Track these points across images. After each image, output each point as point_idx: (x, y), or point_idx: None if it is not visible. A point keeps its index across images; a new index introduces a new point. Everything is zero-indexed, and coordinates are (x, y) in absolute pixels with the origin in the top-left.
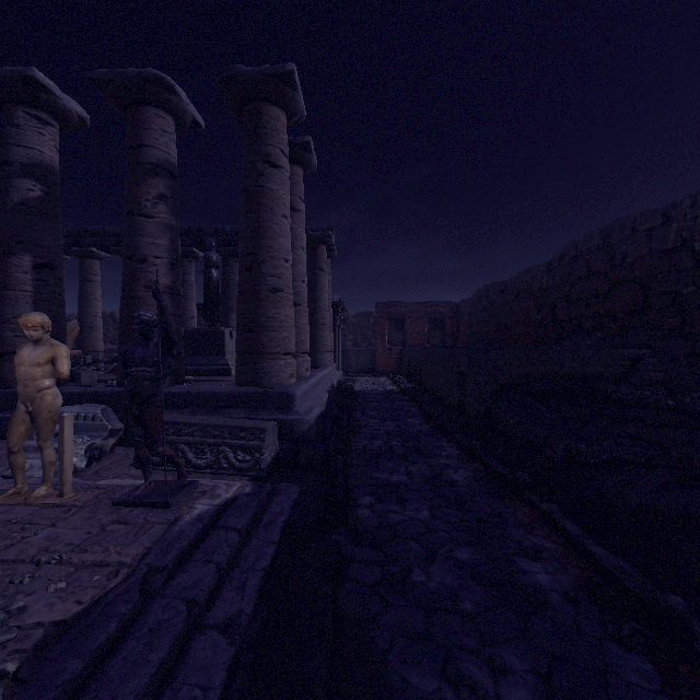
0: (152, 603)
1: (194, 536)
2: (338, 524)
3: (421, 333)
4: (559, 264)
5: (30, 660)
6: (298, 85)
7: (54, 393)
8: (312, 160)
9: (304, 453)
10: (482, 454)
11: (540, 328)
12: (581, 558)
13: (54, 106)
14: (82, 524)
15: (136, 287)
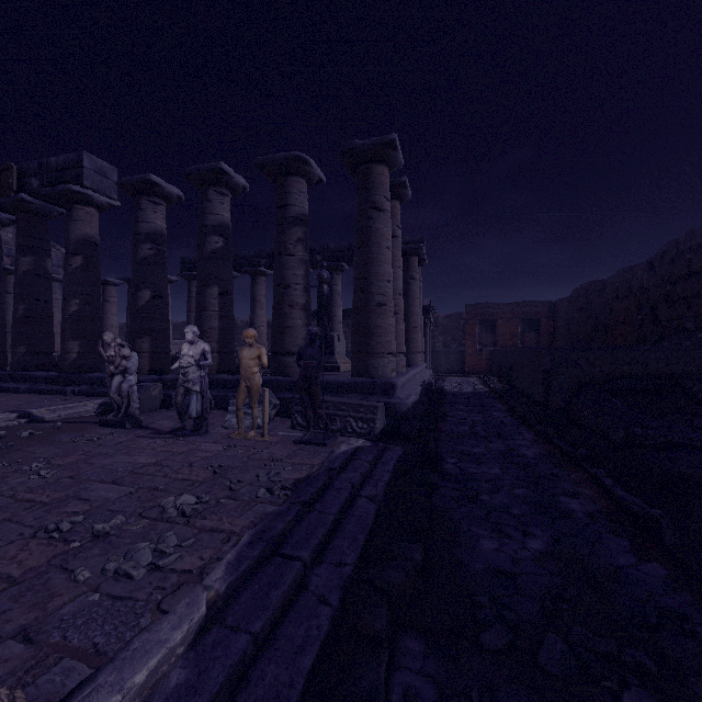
0: (333, 481)
1: (345, 459)
2: (431, 470)
3: (514, 333)
4: (660, 262)
5: (293, 486)
6: (398, 147)
7: (259, 376)
8: (407, 194)
9: (404, 427)
10: (554, 438)
11: (641, 328)
12: (610, 499)
13: (230, 183)
14: (282, 449)
15: (283, 306)
